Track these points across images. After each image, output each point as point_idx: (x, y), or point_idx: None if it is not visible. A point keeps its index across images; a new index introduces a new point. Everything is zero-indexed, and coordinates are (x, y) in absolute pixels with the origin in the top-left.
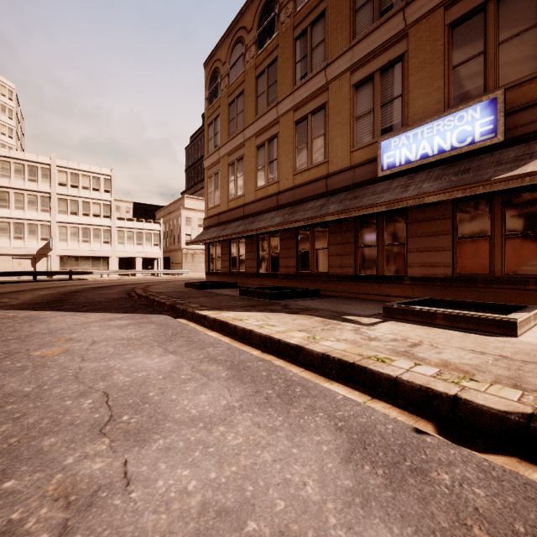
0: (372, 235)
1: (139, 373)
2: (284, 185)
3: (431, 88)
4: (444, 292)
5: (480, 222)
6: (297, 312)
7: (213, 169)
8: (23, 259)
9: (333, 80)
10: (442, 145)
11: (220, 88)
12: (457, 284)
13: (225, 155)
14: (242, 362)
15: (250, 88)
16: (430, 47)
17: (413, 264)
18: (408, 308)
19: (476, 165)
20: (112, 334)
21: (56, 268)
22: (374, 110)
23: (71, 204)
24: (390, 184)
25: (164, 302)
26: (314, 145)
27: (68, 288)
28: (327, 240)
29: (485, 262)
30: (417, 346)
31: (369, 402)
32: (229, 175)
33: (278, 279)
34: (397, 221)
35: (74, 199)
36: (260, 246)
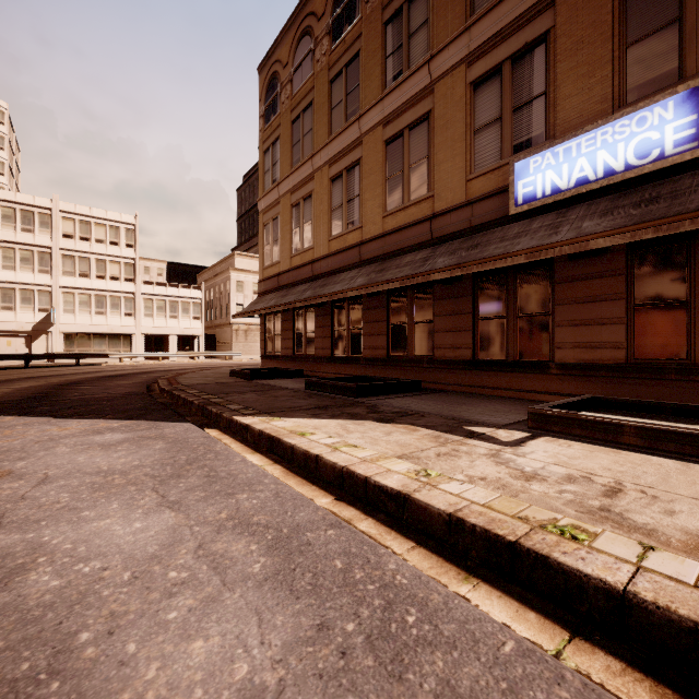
0: (500, 301)
1: (87, 565)
2: (369, 232)
3: (592, 79)
4: (612, 386)
5: (671, 280)
6: (392, 419)
7: (271, 212)
8: (13, 337)
9: (441, 77)
10: (611, 164)
11: (280, 100)
12: (634, 375)
13: (287, 193)
14: (298, 529)
15: (321, 97)
16: (591, 18)
17: (563, 344)
18: (572, 415)
19: (669, 191)
20: (84, 461)
21: (60, 350)
22: (503, 117)
23: (80, 262)
24: (528, 224)
25: (192, 401)
26: (412, 173)
27: (66, 377)
28: (432, 309)
29: (679, 341)
30: (618, 493)
31: (570, 650)
32: (292, 221)
33: (360, 366)
34: (537, 281)
35: (84, 256)
36: (335, 318)
